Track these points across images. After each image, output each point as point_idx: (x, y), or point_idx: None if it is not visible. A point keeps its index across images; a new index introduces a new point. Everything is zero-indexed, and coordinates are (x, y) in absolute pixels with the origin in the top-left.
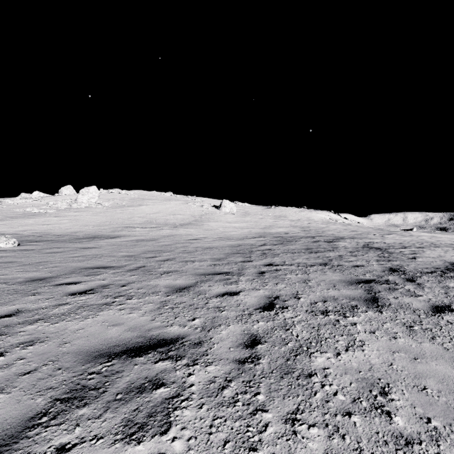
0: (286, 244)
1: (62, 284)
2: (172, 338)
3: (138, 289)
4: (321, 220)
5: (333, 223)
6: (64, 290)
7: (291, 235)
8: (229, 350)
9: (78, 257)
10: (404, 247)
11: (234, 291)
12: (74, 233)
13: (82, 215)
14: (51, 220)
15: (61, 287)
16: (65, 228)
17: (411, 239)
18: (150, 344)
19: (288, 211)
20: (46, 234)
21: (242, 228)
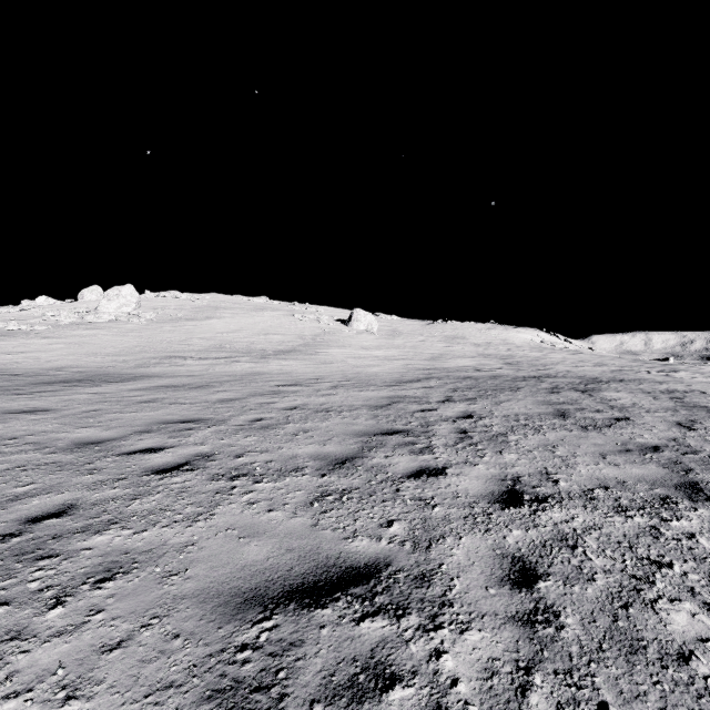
0: (496, 397)
1: None
2: None
3: None
4: (528, 345)
5: (549, 349)
6: None
7: (489, 373)
8: None
9: None
10: None
11: None
12: (55, 371)
13: (97, 335)
14: (31, 345)
15: None
16: (48, 359)
17: None
18: None
19: (467, 329)
20: None
21: (390, 358)
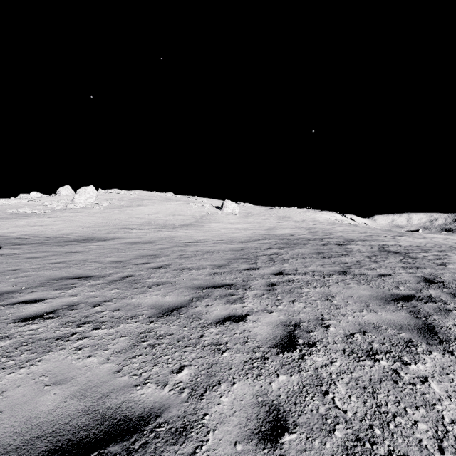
0: (293, 247)
1: (19, 303)
2: (139, 414)
3: (114, 310)
4: (327, 221)
5: (339, 224)
6: (16, 312)
7: (297, 237)
8: (234, 451)
9: (58, 264)
10: (425, 251)
11: (239, 315)
12: (66, 235)
13: (78, 216)
14: (44, 221)
15: (15, 308)
16: (58, 229)
17: (426, 241)
18: (98, 432)
19: (292, 212)
20: (35, 236)
21: (245, 229)
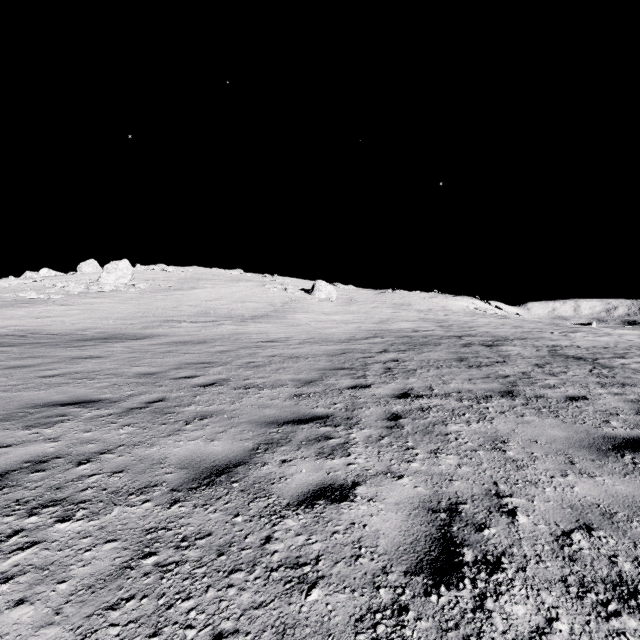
0: (420, 350)
1: None
2: None
3: (113, 472)
4: (463, 311)
5: (480, 314)
6: None
7: (423, 333)
8: None
9: (52, 378)
10: (621, 356)
11: (341, 484)
12: (82, 331)
13: (103, 302)
14: (53, 311)
15: None
16: (71, 322)
17: (613, 340)
18: None
19: (413, 297)
20: (35, 332)
21: (345, 322)
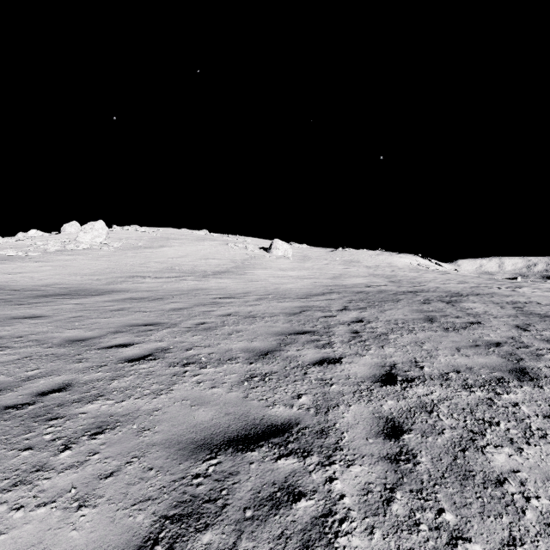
0: (381, 307)
1: None
2: None
3: None
4: (407, 267)
5: (424, 270)
6: None
7: (377, 288)
8: None
9: None
10: None
11: None
12: (45, 287)
13: (76, 259)
14: (26, 267)
15: None
16: (40, 278)
17: None
18: None
19: (361, 255)
20: None
21: (301, 277)
